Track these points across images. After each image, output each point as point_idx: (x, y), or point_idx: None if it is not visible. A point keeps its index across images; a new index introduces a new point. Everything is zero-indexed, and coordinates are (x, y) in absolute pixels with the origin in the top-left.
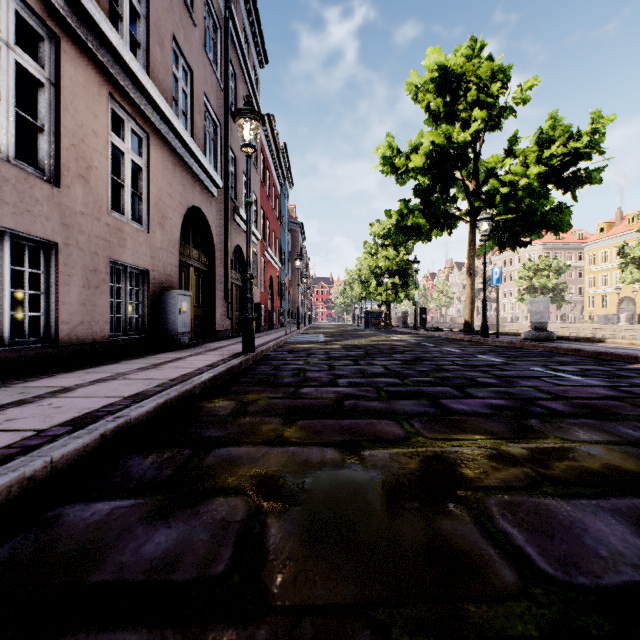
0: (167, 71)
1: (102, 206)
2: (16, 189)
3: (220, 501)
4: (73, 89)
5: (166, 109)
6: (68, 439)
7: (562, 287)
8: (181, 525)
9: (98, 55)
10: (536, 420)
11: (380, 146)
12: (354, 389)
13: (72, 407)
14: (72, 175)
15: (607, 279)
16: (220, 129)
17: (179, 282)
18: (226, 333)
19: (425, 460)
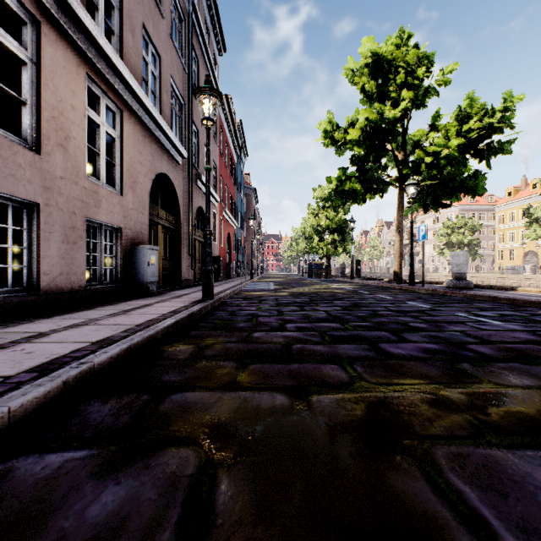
0: (138, 55)
1: (79, 171)
2: (0, 155)
3: (172, 452)
4: (53, 68)
5: (137, 88)
6: (30, 387)
7: (476, 243)
8: (130, 481)
9: (76, 39)
10: (468, 364)
11: (322, 122)
12: (301, 333)
13: (42, 352)
14: (52, 144)
15: (514, 236)
16: (185, 107)
17: (149, 238)
18: (190, 282)
19: (370, 406)
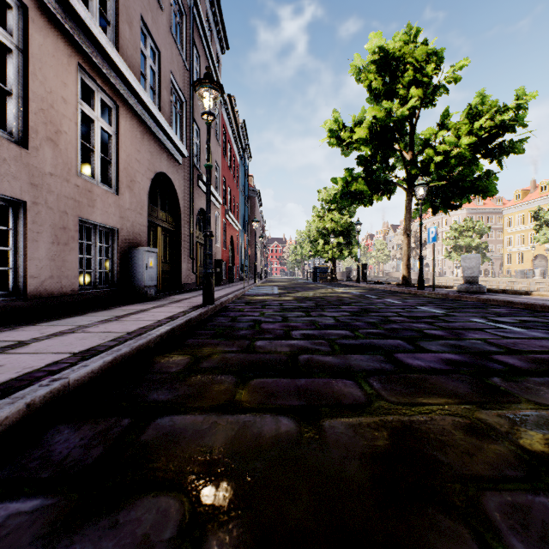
0: (135, 48)
1: (71, 168)
2: None
3: (148, 502)
4: (42, 57)
5: (134, 82)
6: None
7: (484, 246)
8: None
9: (67, 27)
10: (499, 379)
11: (327, 121)
12: (307, 342)
13: (14, 366)
14: (41, 138)
15: (523, 239)
16: (185, 105)
17: (147, 240)
18: (191, 286)
19: (393, 434)
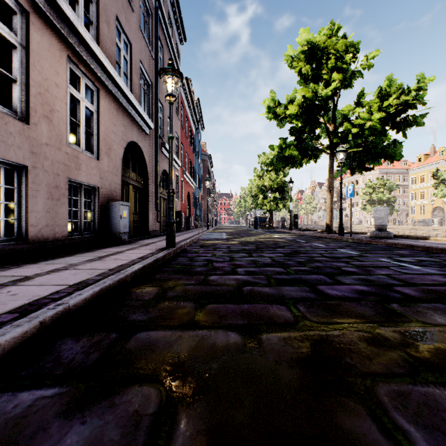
0: (112, 43)
1: (62, 139)
2: None
3: (135, 390)
4: (39, 52)
5: (111, 70)
6: (9, 327)
7: (393, 200)
8: (95, 420)
9: (59, 27)
10: (397, 304)
11: (266, 99)
12: (250, 277)
13: (25, 294)
14: (39, 116)
15: (424, 194)
16: (152, 87)
17: (121, 196)
18: (156, 232)
19: (314, 344)
